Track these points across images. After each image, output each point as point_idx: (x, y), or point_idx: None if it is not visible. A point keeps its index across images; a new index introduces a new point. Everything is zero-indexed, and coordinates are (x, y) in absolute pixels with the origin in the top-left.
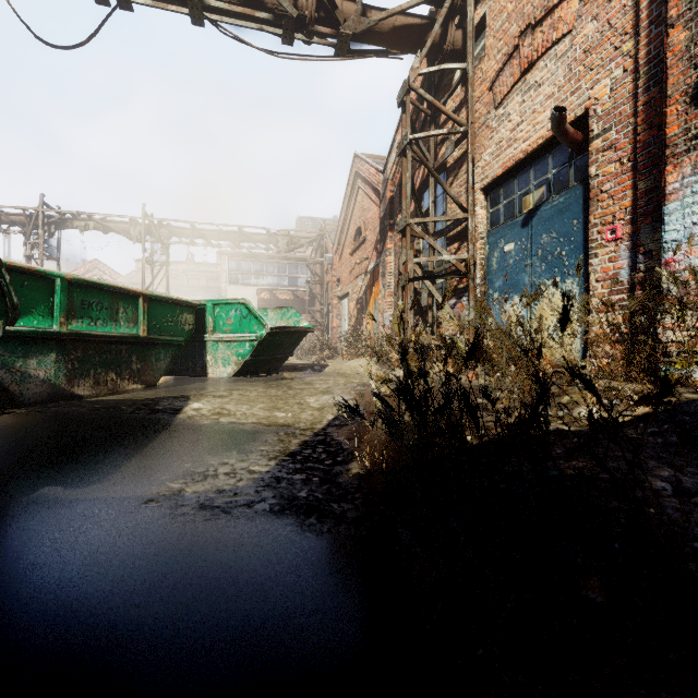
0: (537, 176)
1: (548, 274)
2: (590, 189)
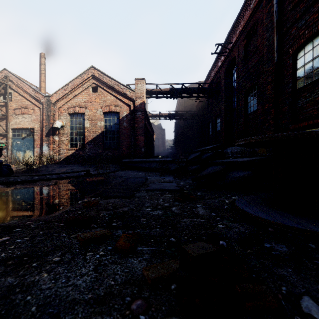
0: (25, 132)
1: (27, 149)
2: (35, 139)
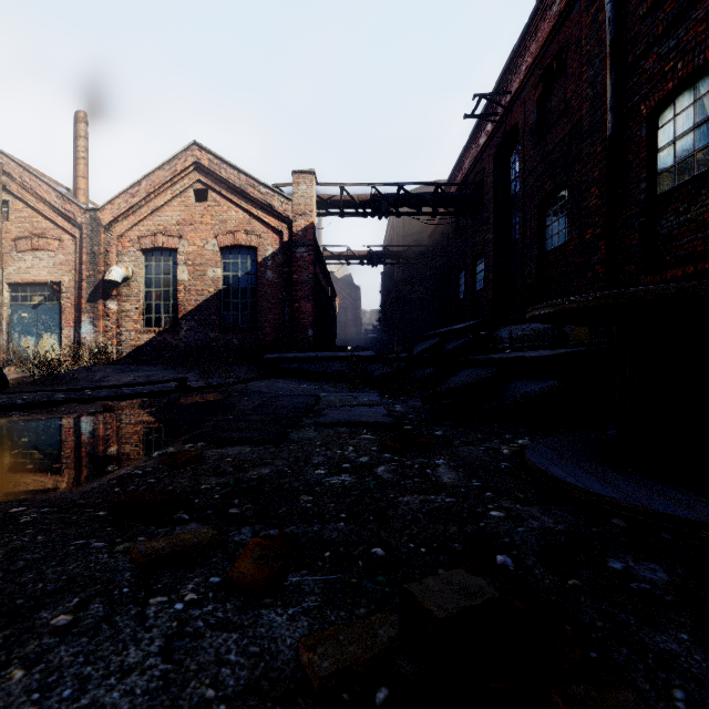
0: (40, 291)
1: (46, 331)
2: (62, 308)
